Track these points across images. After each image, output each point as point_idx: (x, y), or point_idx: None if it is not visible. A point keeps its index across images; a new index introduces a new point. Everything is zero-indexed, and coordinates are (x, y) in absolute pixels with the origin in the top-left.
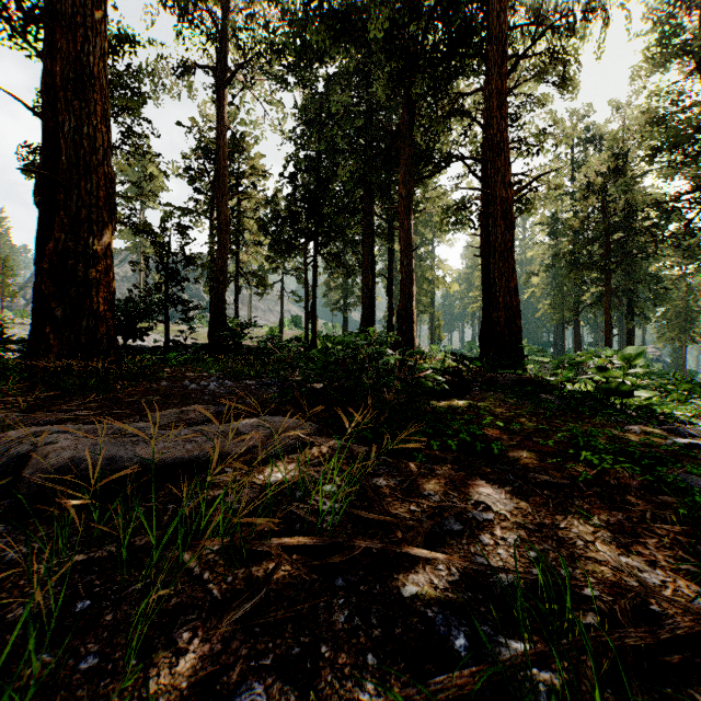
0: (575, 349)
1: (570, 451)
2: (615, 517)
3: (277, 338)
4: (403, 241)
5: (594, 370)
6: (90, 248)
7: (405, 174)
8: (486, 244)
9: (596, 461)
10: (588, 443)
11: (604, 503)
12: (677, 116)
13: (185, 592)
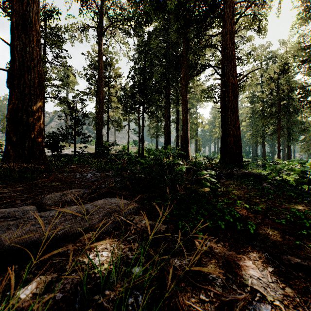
0: (262, 155)
1: (303, 232)
2: None
3: (124, 151)
4: (183, 105)
5: (291, 170)
6: (30, 107)
7: (184, 74)
8: (223, 106)
9: None
10: None
11: None
12: None
13: None
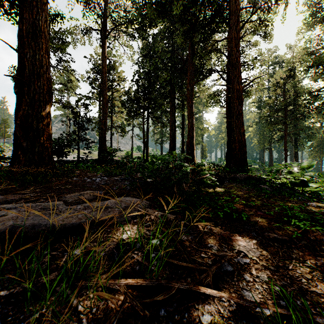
0: (269, 161)
1: (284, 219)
2: (319, 261)
3: (130, 157)
4: (189, 110)
5: (288, 173)
6: (39, 113)
7: (190, 79)
8: (229, 112)
9: (302, 226)
10: (294, 214)
11: (310, 251)
12: (319, 51)
13: (65, 320)
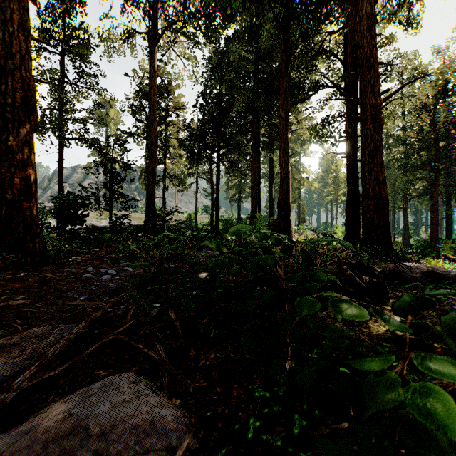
0: (404, 228)
1: None
2: None
3: (185, 223)
4: (282, 150)
5: None
6: (4, 143)
7: (284, 100)
8: (351, 148)
9: None
10: None
11: None
12: None
13: None
